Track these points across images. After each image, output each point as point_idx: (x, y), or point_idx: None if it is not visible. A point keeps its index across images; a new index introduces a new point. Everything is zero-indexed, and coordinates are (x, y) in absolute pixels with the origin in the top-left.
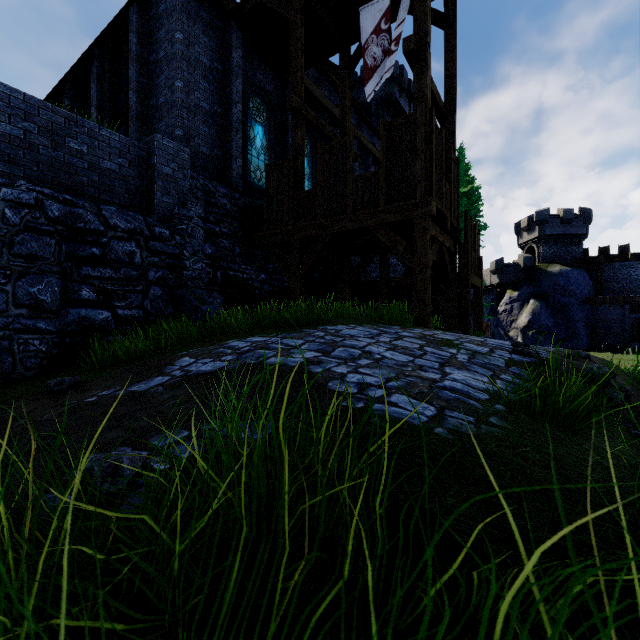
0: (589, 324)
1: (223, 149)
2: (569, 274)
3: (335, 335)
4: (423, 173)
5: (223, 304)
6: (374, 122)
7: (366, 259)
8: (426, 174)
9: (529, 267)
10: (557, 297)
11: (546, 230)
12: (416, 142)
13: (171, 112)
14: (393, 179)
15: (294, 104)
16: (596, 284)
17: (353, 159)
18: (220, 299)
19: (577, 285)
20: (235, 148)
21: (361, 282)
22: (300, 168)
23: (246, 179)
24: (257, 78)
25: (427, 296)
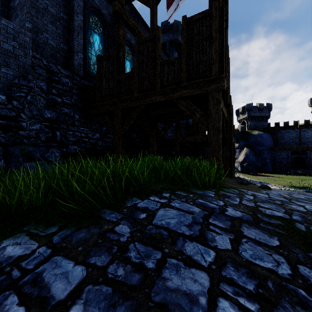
0: (272, 160)
1: (68, 45)
2: (262, 135)
3: (146, 235)
4: (217, 56)
5: (62, 156)
6: (168, 53)
7: (167, 125)
8: (219, 57)
9: (243, 131)
10: (257, 146)
11: (251, 113)
12: (211, 32)
13: (23, 10)
14: (192, 62)
15: (117, 8)
16: (274, 140)
17: (161, 48)
18: (59, 153)
19: (266, 141)
20: (77, 45)
21: (163, 139)
22: (122, 57)
23: (87, 69)
24: (95, 3)
25: (220, 154)
